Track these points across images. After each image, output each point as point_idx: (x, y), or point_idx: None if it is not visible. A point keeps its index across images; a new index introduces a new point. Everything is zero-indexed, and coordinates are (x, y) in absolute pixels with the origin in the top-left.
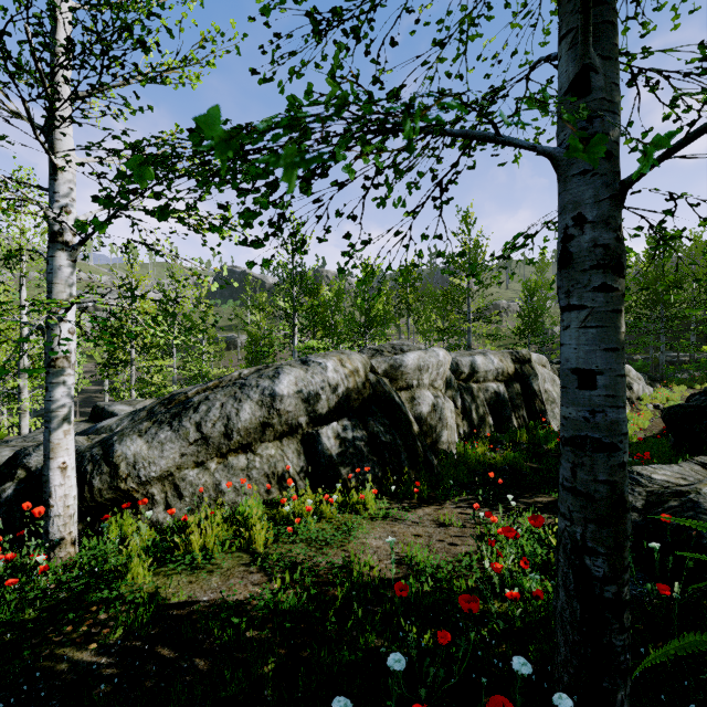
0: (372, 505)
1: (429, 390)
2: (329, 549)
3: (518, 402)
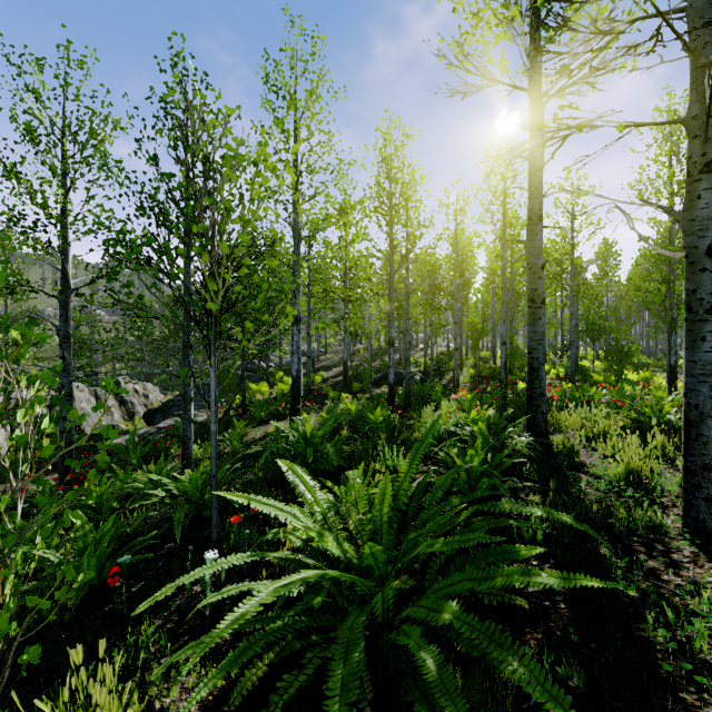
0: None
1: None
2: None
3: None
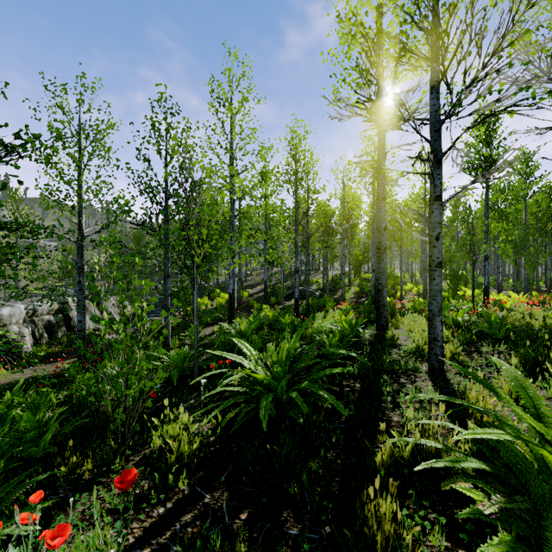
0: (5, 372)
1: (15, 325)
2: (1, 381)
3: (62, 324)
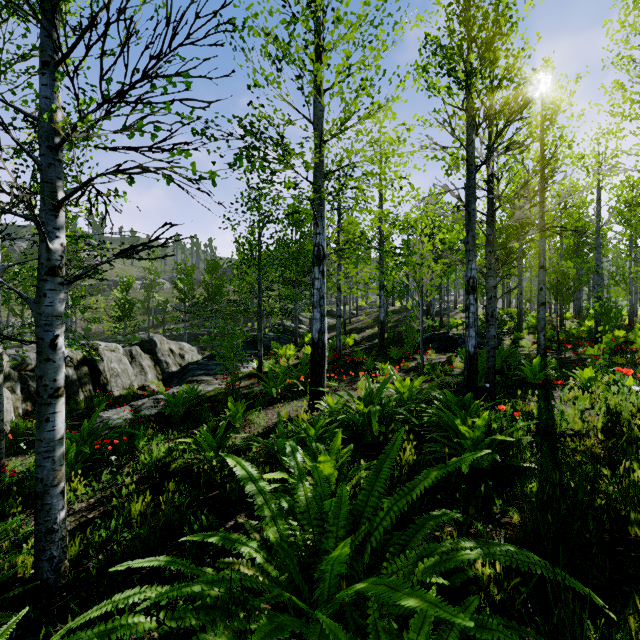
0: None
1: None
2: None
3: (86, 380)
